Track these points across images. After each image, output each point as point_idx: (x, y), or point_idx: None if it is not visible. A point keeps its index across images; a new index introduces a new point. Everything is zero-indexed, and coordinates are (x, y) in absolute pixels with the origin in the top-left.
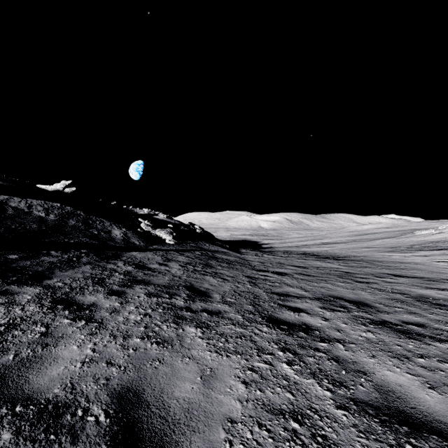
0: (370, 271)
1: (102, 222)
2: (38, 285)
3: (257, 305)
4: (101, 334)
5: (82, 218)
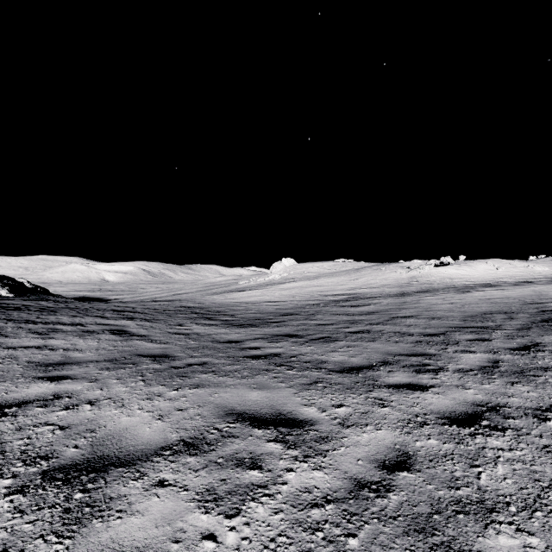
0: (181, 303)
1: None
2: None
3: (114, 310)
4: (60, 312)
5: None
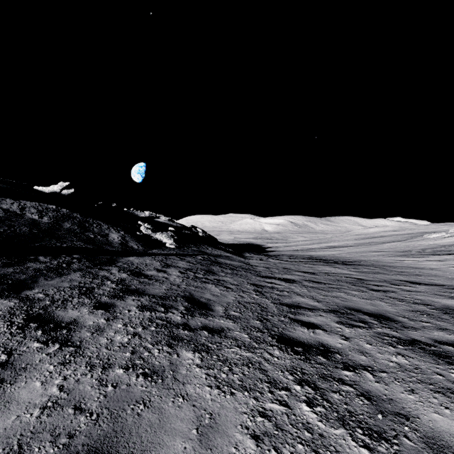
0: (384, 278)
1: (99, 225)
2: (15, 297)
3: (266, 320)
4: (75, 363)
5: (79, 220)
